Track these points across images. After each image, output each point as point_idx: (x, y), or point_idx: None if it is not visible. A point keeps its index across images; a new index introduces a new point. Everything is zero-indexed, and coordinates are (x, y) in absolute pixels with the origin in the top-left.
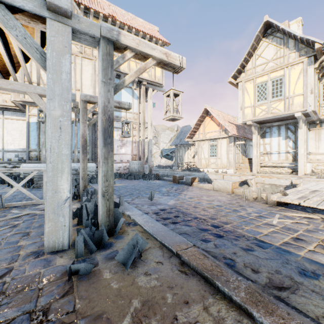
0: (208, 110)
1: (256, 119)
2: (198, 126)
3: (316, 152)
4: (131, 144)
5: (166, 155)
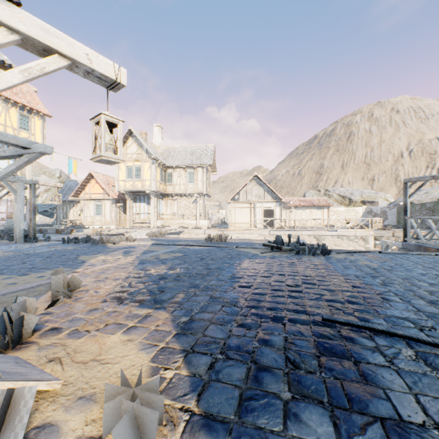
0: (93, 175)
1: (127, 190)
2: (84, 187)
3: (166, 213)
4: (6, 202)
5: (44, 211)
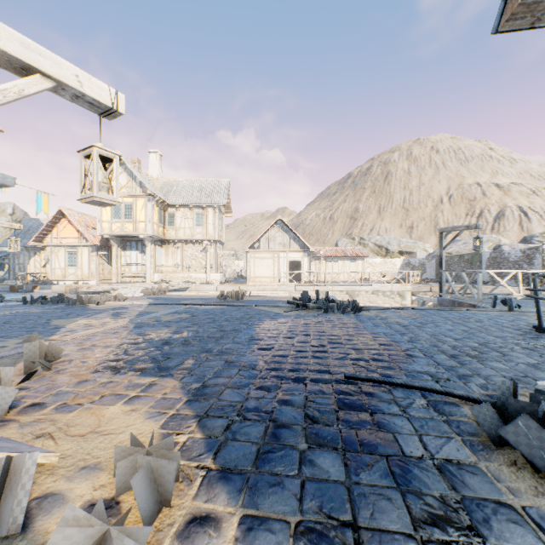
0: (65, 213)
1: (113, 234)
2: (51, 228)
3: (167, 265)
4: None
5: None
